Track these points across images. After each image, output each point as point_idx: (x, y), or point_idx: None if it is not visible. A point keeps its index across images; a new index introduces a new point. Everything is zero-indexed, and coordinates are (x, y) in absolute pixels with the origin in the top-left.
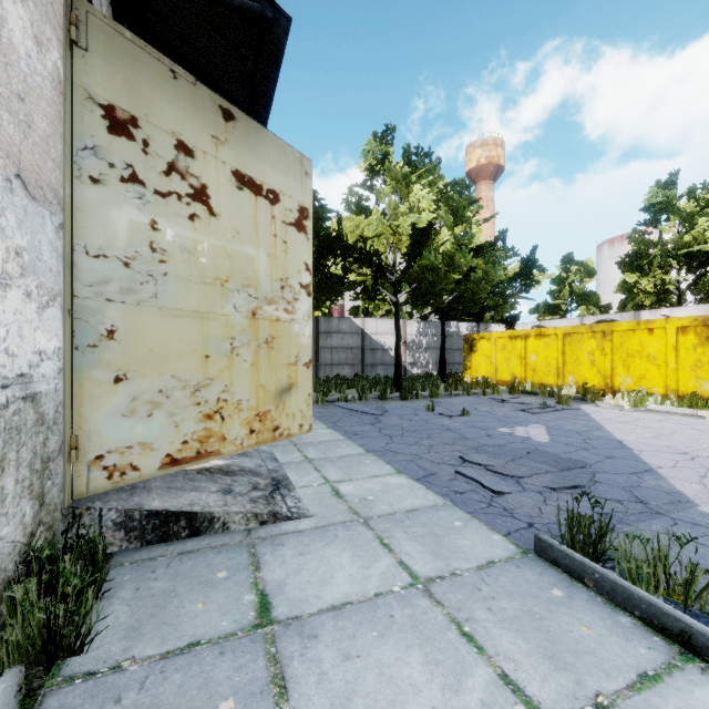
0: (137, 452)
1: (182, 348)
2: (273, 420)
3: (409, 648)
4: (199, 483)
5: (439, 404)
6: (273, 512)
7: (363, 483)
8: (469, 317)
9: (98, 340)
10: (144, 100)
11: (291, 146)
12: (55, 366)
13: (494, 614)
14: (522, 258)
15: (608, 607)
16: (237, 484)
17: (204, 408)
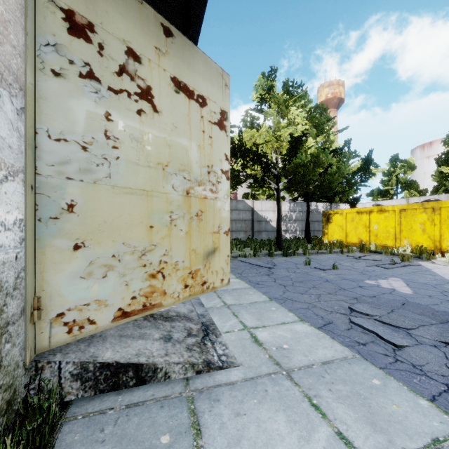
0: (94, 308)
1: (131, 220)
2: (201, 276)
3: None
4: (145, 330)
5: (311, 260)
6: (206, 361)
7: (275, 330)
8: (324, 199)
9: (59, 213)
10: (99, 10)
11: (215, 63)
12: (16, 236)
13: None
14: (361, 158)
15: None
16: (175, 330)
17: (149, 269)
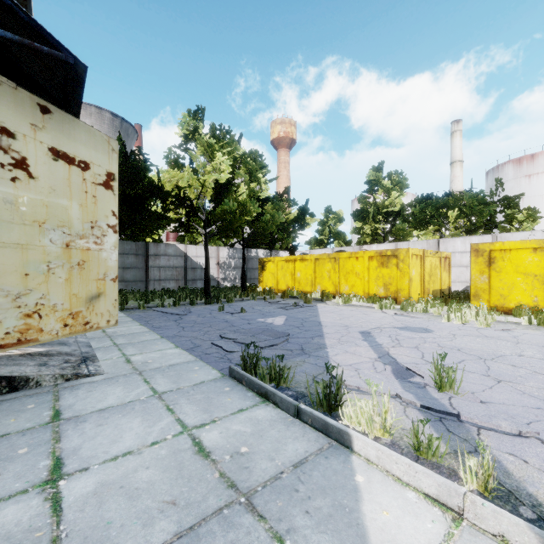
0: None
1: (5, 269)
2: (84, 317)
3: (136, 417)
4: (20, 361)
5: (230, 306)
6: (76, 373)
7: (149, 354)
8: (265, 246)
9: None
10: None
11: (100, 131)
12: None
13: (189, 400)
14: (300, 207)
15: (246, 391)
16: (52, 361)
17: (24, 309)
